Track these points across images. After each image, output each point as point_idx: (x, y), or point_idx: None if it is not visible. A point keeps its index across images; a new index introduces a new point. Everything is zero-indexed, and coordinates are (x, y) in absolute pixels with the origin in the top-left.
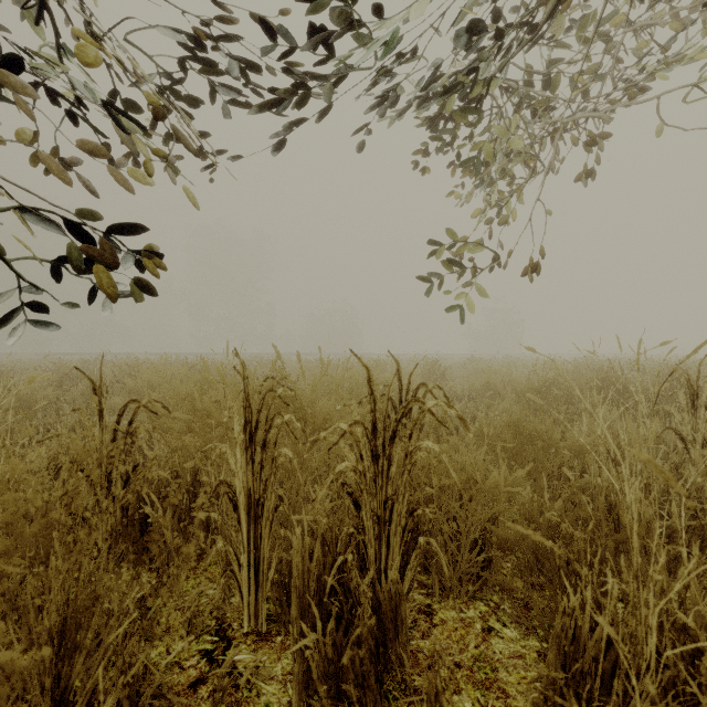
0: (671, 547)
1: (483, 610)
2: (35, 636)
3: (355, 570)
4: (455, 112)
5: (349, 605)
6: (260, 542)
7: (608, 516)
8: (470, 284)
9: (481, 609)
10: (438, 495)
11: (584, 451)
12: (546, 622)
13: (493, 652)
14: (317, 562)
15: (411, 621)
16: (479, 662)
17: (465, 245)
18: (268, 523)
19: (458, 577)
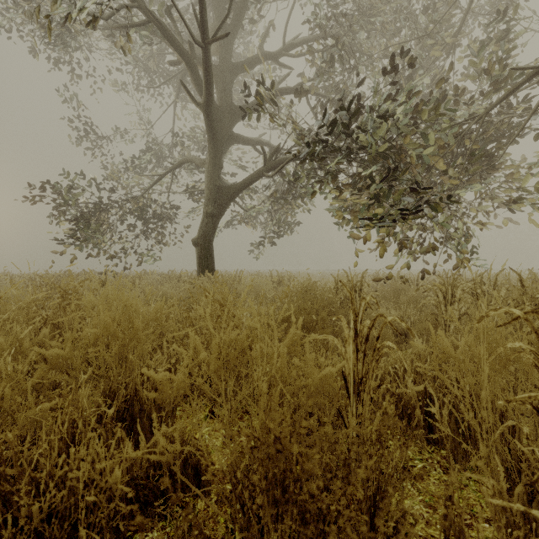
0: None
1: None
2: None
3: None
4: None
5: None
6: None
7: None
8: None
9: None
10: None
11: None
12: None
13: None
14: None
15: None
16: None
17: None
18: None
19: None
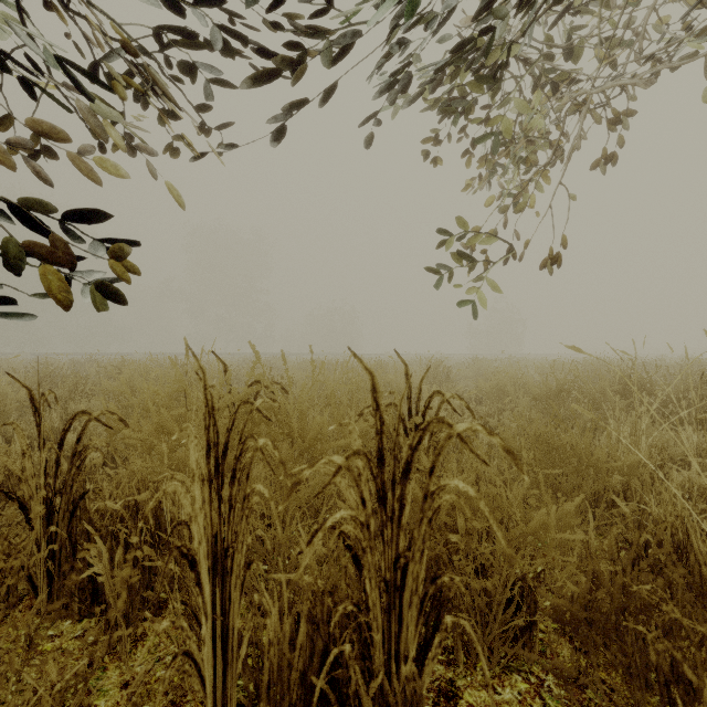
0: None
1: (522, 689)
2: None
3: (355, 665)
4: (467, 84)
5: None
6: (228, 607)
7: None
8: (481, 277)
9: (519, 687)
10: (463, 540)
11: (632, 471)
12: None
13: None
14: (302, 651)
15: None
16: None
17: (476, 235)
18: (239, 582)
19: (489, 642)
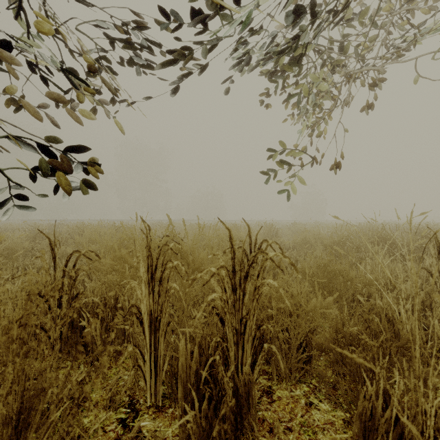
0: (439, 354)
1: (305, 390)
2: (0, 416)
3: (221, 366)
4: (285, 65)
5: (217, 390)
6: (158, 346)
7: (390, 329)
8: (294, 176)
9: (304, 389)
10: (276, 314)
11: (370, 283)
12: (349, 400)
13: (313, 420)
14: (195, 361)
15: (258, 398)
16: (304, 427)
17: (291, 151)
18: (163, 333)
19: (289, 367)
